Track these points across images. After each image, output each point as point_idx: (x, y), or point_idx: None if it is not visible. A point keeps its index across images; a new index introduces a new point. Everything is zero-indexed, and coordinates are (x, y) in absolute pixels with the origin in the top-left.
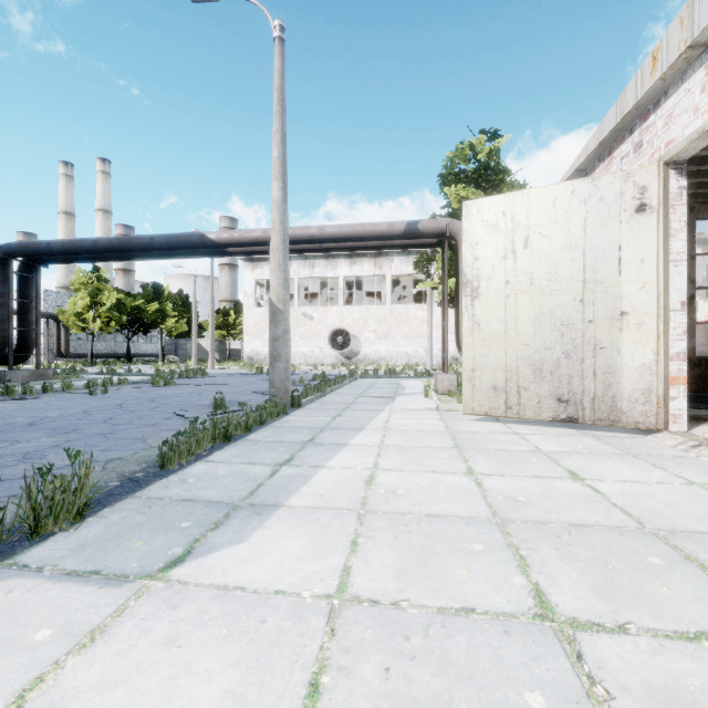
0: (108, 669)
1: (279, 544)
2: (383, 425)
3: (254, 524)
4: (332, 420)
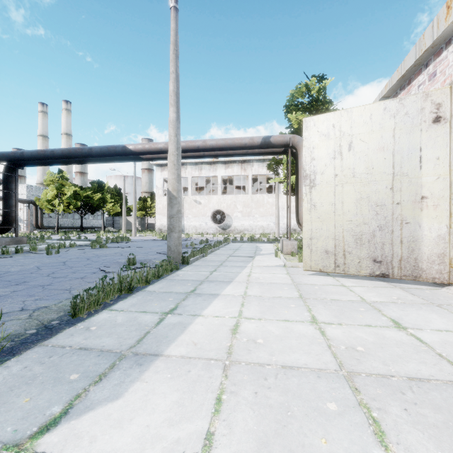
0: None
1: (150, 402)
2: (246, 278)
3: (133, 377)
4: (210, 275)
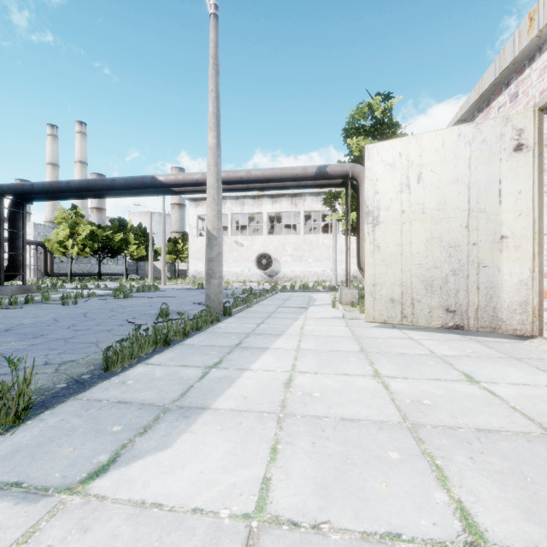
0: None
1: (201, 451)
2: (299, 331)
3: (181, 429)
4: (256, 327)
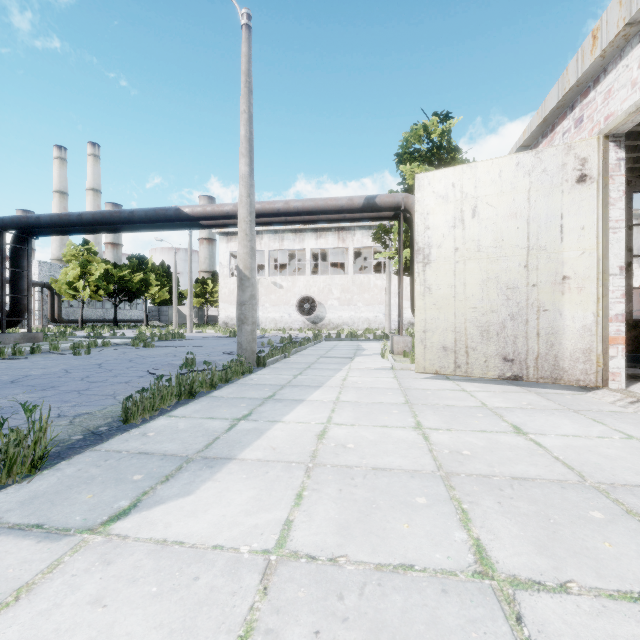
0: (25, 632)
1: (225, 497)
2: (340, 383)
3: (204, 477)
4: (293, 378)
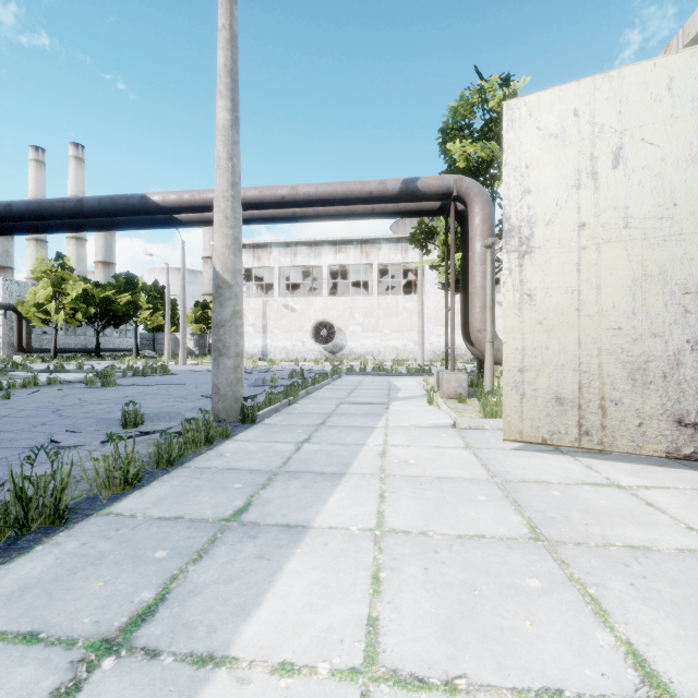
0: None
1: None
2: (377, 463)
3: None
4: (294, 452)
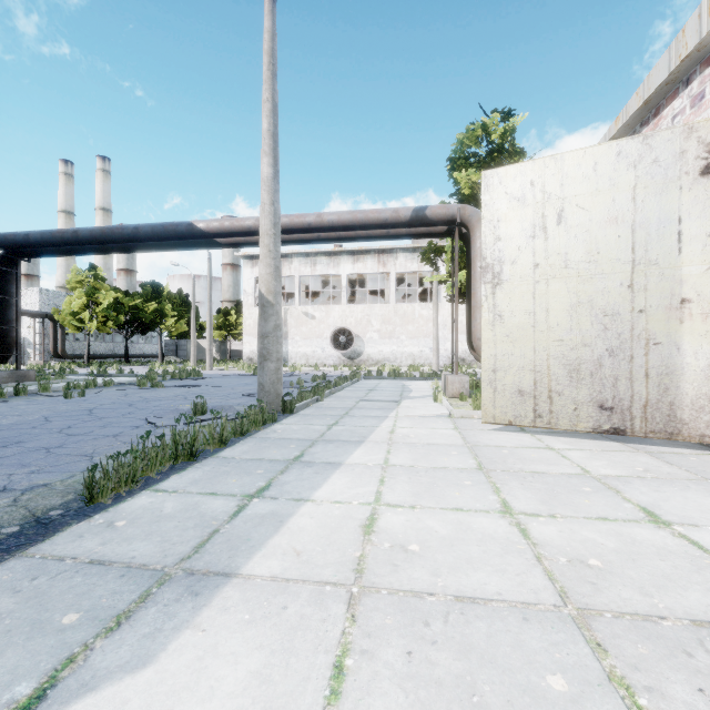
0: None
1: (206, 674)
2: (387, 436)
3: (180, 619)
4: (327, 430)
